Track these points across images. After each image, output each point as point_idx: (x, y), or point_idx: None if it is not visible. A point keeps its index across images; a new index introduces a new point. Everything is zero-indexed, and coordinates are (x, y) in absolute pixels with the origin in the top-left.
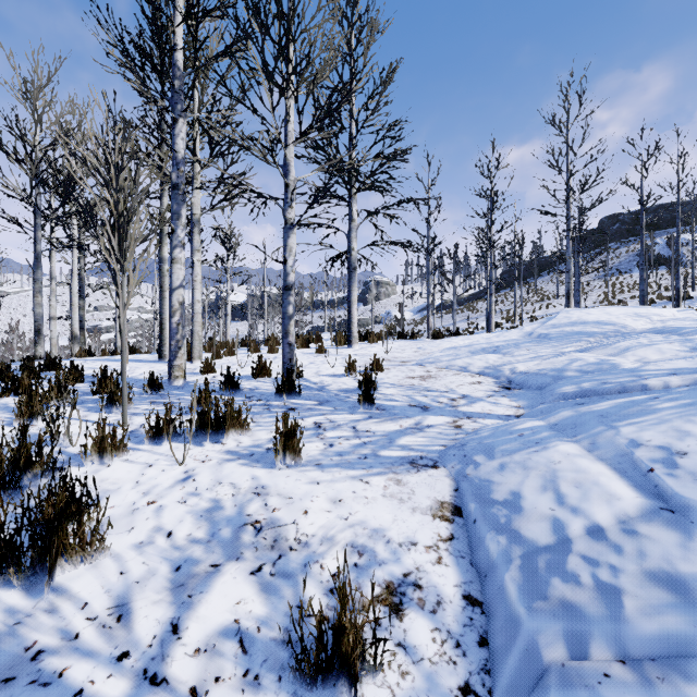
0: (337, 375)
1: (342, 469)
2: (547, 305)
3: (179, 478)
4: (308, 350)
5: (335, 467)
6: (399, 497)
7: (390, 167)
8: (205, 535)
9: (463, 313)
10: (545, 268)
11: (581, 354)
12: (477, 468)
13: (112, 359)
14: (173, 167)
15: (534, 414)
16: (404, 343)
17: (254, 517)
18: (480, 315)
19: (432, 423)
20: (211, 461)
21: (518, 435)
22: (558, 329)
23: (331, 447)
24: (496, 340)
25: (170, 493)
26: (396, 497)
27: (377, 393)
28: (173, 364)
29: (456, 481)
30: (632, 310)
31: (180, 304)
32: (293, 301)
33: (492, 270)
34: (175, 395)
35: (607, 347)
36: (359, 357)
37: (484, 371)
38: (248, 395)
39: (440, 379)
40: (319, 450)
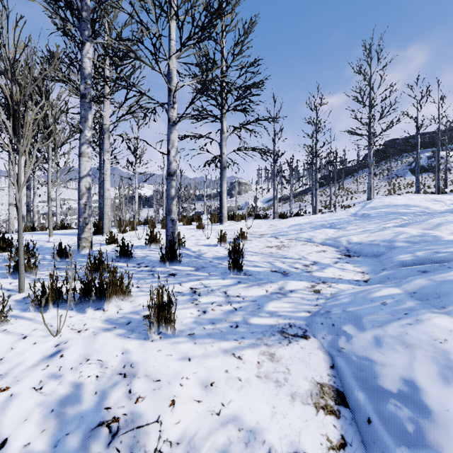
0: (211, 245)
1: (214, 341)
2: (351, 197)
3: (46, 354)
4: (191, 226)
5: (208, 338)
6: (274, 378)
7: (250, 93)
8: (46, 445)
9: (296, 202)
10: (348, 174)
11: (401, 228)
12: (350, 341)
13: (45, 233)
14: (81, 80)
15: (381, 279)
16: (260, 221)
17: (112, 412)
18: (307, 204)
19: (294, 287)
20: (87, 330)
21: (381, 303)
22: (376, 210)
23: (204, 313)
24: (329, 218)
25: (29, 375)
26: (272, 378)
27: (243, 260)
28: (81, 236)
29: (330, 355)
30: (429, 197)
31: (87, 189)
32: (175, 185)
33: (317, 173)
34: (79, 262)
35: (421, 223)
36: (228, 231)
37: (325, 242)
38: (139, 262)
39: (292, 248)
40: (193, 317)
